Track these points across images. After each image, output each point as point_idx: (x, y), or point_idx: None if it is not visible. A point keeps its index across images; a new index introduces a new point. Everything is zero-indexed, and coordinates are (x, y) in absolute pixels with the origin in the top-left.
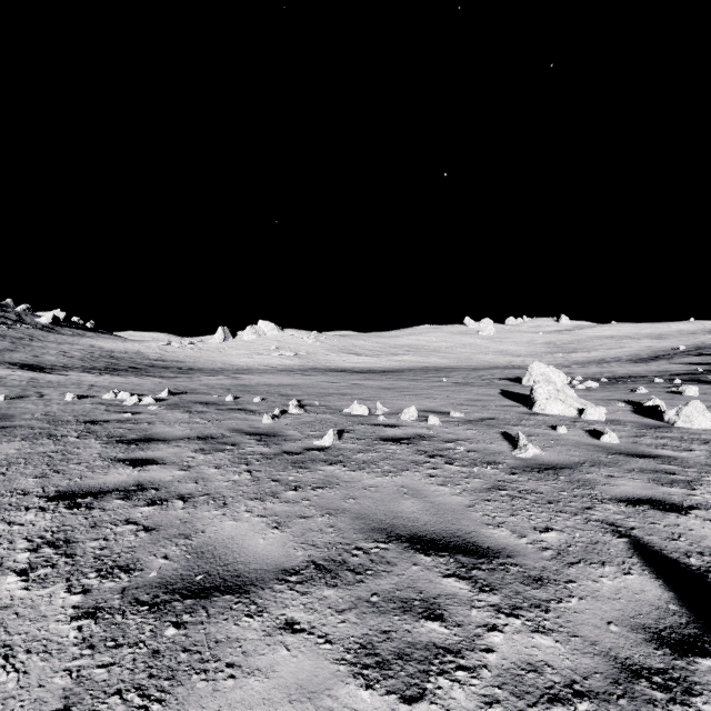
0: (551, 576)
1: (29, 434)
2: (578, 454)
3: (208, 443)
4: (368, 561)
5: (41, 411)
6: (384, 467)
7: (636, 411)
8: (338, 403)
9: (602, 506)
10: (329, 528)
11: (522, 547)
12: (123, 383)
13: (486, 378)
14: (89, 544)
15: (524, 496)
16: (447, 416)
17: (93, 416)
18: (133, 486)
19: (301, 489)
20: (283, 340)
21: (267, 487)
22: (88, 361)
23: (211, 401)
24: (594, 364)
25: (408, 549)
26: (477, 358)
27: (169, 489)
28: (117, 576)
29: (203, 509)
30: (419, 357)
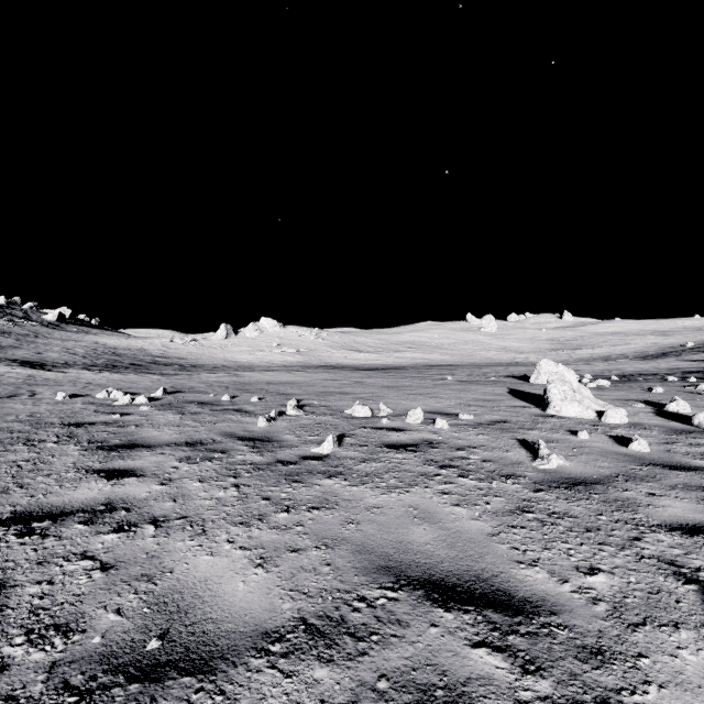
0: (613, 645)
1: (5, 439)
2: (607, 466)
3: (195, 450)
4: (373, 619)
5: (27, 412)
6: (390, 480)
7: (658, 413)
8: (339, 403)
9: (652, 535)
10: (325, 566)
11: (566, 597)
12: (121, 381)
13: (491, 375)
14: (28, 590)
15: (556, 520)
16: (455, 418)
17: (80, 417)
18: (102, 505)
19: (294, 510)
20: (285, 337)
21: (255, 507)
22: (90, 358)
23: (207, 401)
24: (600, 361)
25: (423, 600)
26: (479, 355)
27: (142, 509)
28: (50, 641)
29: (177, 538)
30: (421, 353)
